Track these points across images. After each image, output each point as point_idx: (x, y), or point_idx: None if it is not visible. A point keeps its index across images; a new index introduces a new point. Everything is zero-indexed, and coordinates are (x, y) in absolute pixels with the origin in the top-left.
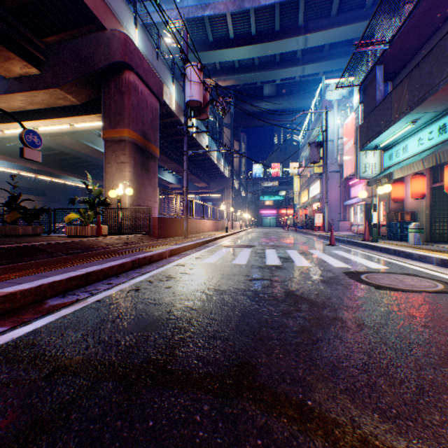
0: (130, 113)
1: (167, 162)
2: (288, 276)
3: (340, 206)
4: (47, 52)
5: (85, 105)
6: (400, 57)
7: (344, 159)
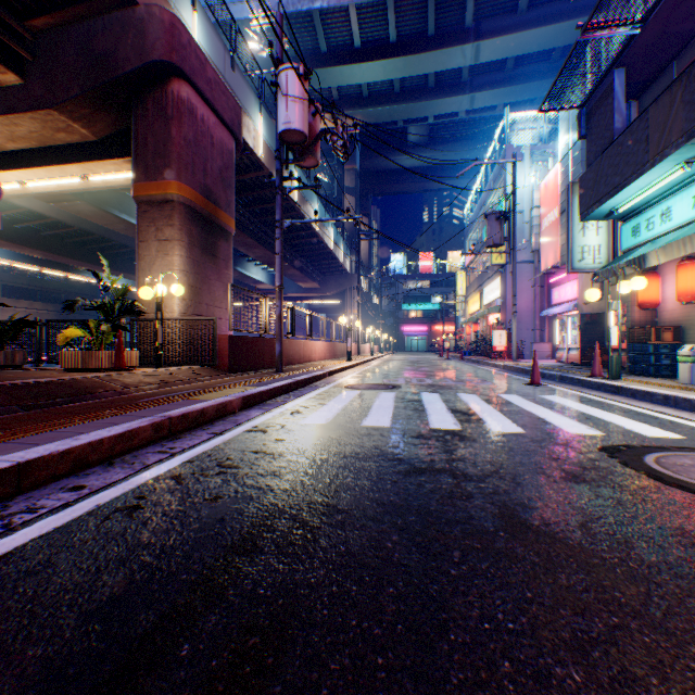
0: (181, 154)
1: (253, 247)
2: (487, 462)
3: (535, 319)
4: (36, 46)
5: (104, 142)
6: (658, 52)
7: (542, 241)
